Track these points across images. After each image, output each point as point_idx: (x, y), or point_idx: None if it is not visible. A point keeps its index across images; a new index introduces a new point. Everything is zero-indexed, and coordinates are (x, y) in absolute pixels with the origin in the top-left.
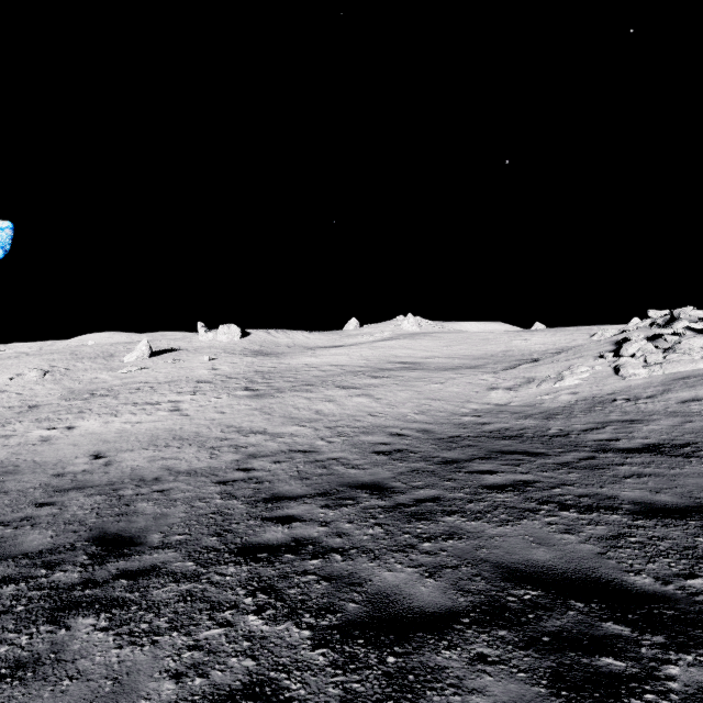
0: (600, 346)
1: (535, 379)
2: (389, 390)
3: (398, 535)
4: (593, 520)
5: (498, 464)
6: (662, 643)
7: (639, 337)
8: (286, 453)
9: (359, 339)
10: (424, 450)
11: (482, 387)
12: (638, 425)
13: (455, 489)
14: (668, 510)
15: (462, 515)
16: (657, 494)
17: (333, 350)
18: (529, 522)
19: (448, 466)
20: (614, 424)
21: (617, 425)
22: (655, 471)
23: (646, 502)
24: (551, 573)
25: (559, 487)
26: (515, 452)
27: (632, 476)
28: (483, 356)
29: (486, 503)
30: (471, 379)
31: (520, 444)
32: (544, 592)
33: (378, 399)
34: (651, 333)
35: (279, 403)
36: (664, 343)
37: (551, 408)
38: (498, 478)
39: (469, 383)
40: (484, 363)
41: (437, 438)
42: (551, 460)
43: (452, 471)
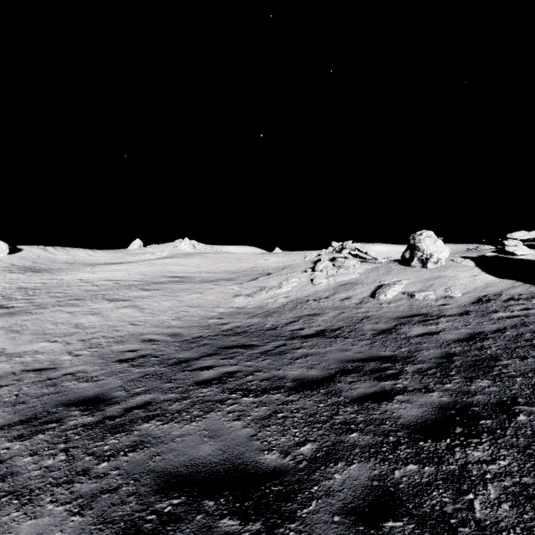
0: (306, 264)
1: (266, 287)
2: (155, 300)
3: (78, 460)
4: (262, 401)
5: (218, 358)
6: (258, 530)
7: (326, 259)
8: (16, 374)
9: (141, 257)
10: (166, 353)
11: (230, 294)
12: (317, 317)
13: (170, 390)
14: (312, 382)
15: (161, 419)
16: (310, 370)
17: (112, 267)
18: (214, 414)
19: (178, 366)
20: (304, 317)
21: (306, 318)
22: (316, 351)
23: (301, 378)
24: (204, 470)
25: (252, 374)
26: (236, 346)
27: (301, 357)
28: (237, 271)
29: (188, 401)
30: (223, 289)
31: (242, 339)
32: (187, 497)
33: (143, 309)
34: (333, 256)
35: (35, 320)
36: (338, 262)
37: (272, 308)
38: (211, 372)
39: (221, 292)
40: (237, 276)
41: (182, 340)
42: (257, 350)
43: (178, 371)
